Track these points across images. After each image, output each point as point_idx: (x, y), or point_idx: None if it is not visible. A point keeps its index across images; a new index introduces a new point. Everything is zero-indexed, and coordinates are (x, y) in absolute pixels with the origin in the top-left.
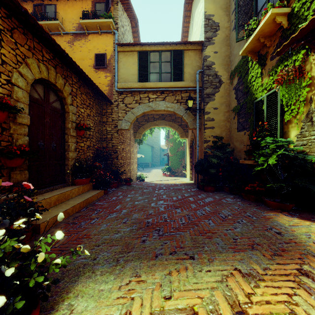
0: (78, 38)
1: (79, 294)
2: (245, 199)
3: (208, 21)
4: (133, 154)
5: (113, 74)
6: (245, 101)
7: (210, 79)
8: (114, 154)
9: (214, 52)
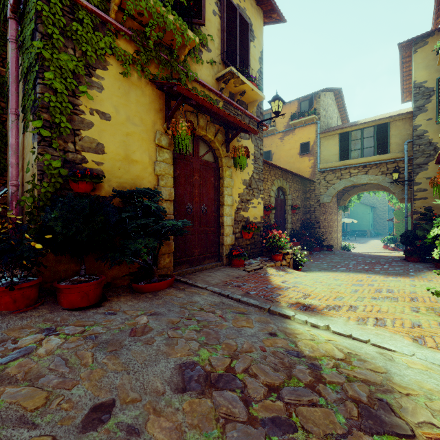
0: (287, 134)
1: (309, 272)
2: (435, 266)
3: (418, 89)
4: (336, 222)
5: (316, 157)
6: None
7: (422, 148)
8: (316, 224)
9: (427, 119)
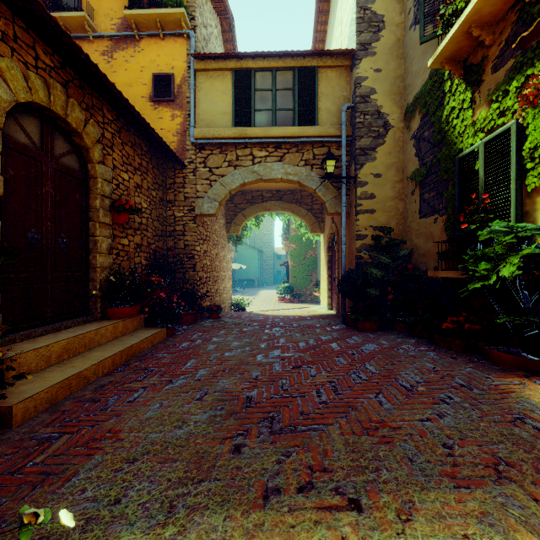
0: (122, 46)
1: None
2: (441, 346)
3: (364, 12)
4: (225, 263)
5: (187, 112)
6: (437, 159)
7: (368, 121)
8: (188, 262)
9: (375, 70)
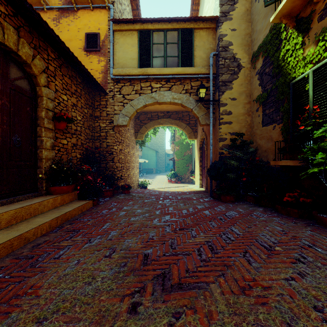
0: (65, 14)
1: None
2: (282, 213)
3: None
4: (134, 158)
5: (108, 58)
6: (275, 86)
7: (227, 63)
8: (109, 156)
9: (231, 30)
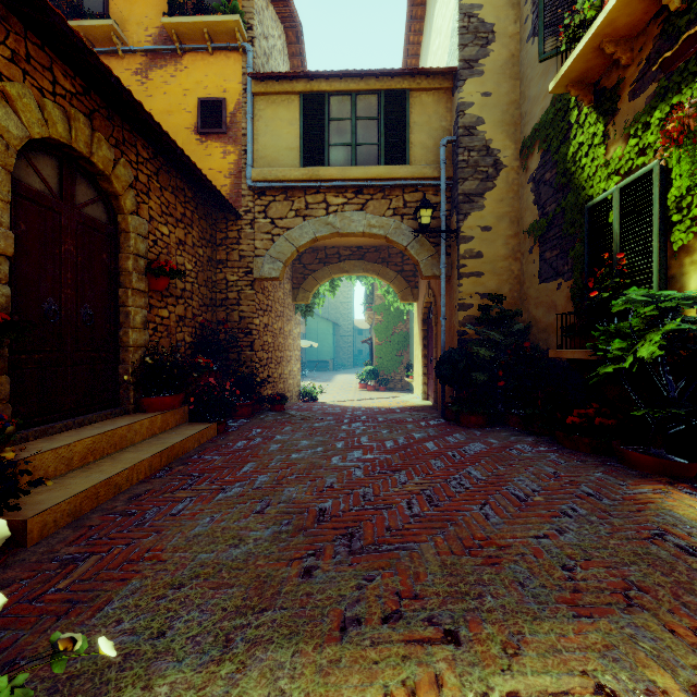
0: (159, 63)
1: None
2: (565, 446)
3: (468, 20)
4: (291, 340)
5: (243, 147)
6: (561, 208)
7: (474, 158)
8: (244, 338)
9: (482, 94)
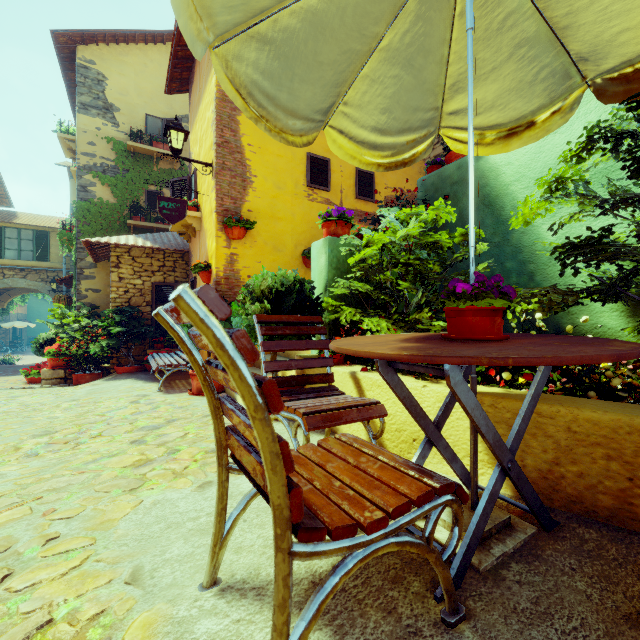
0: None
1: None
2: None
3: None
4: None
5: None
6: None
7: None
8: None
9: None
